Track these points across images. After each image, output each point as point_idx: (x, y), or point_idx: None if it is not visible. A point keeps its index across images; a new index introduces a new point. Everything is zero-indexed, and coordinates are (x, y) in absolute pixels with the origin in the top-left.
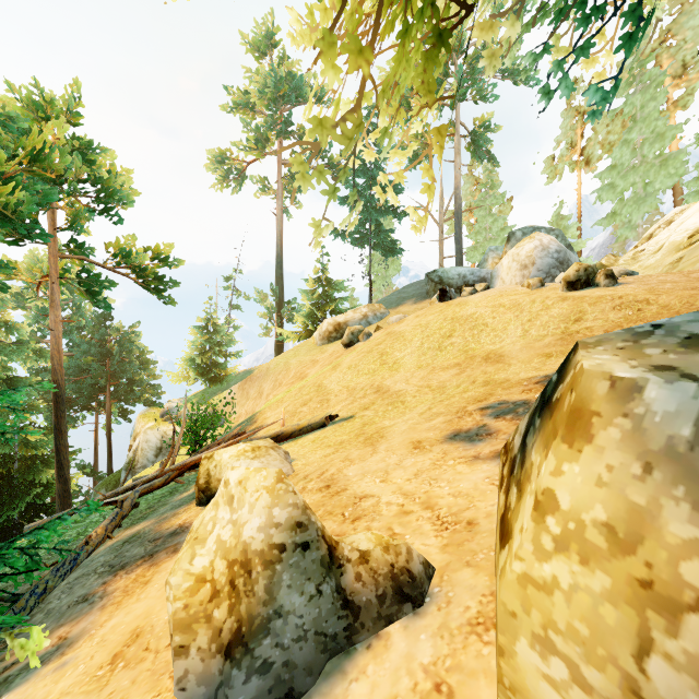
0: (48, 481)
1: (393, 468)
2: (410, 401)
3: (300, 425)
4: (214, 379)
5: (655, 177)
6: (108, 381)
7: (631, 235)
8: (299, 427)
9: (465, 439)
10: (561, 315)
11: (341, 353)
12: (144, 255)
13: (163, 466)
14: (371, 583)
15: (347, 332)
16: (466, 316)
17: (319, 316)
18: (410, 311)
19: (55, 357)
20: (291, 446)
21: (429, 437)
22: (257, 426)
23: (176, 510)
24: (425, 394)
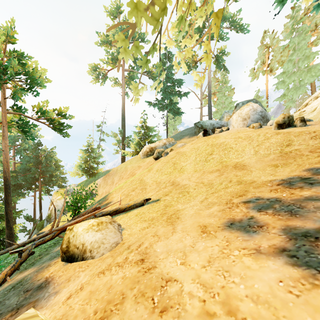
0: (4, 227)
1: (189, 250)
2: (192, 192)
3: (129, 204)
4: (91, 174)
5: (305, 77)
6: (40, 175)
7: (293, 105)
8: (129, 205)
9: (241, 229)
10: (277, 142)
11: (153, 162)
12: (52, 112)
13: (51, 228)
14: None
15: (156, 152)
16: (220, 143)
17: (142, 144)
18: (187, 142)
19: (5, 165)
20: (123, 217)
21: (211, 223)
22: (108, 202)
23: (50, 261)
24: (201, 188)
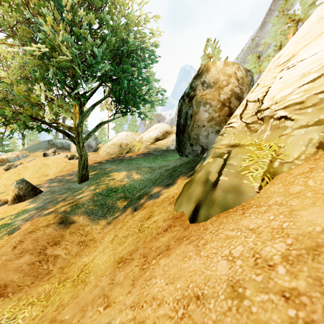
0: None
1: None
2: None
3: None
4: None
5: (123, 120)
6: None
7: None
8: None
9: None
10: (63, 166)
11: (3, 173)
12: None
13: None
14: (1, 202)
15: (6, 165)
16: (46, 163)
17: None
18: (39, 155)
19: None
20: None
21: None
22: None
23: None
24: None
